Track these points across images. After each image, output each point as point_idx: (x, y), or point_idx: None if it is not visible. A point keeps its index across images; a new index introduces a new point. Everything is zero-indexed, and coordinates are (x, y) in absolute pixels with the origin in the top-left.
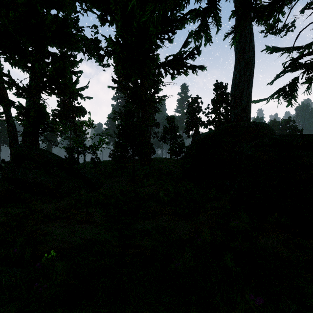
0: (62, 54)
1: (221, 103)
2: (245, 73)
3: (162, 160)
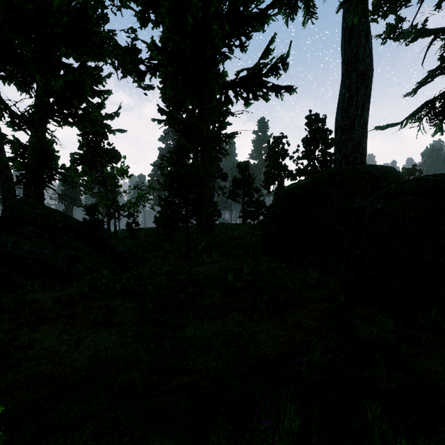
0: (79, 64)
1: (317, 144)
2: (358, 91)
3: (231, 226)
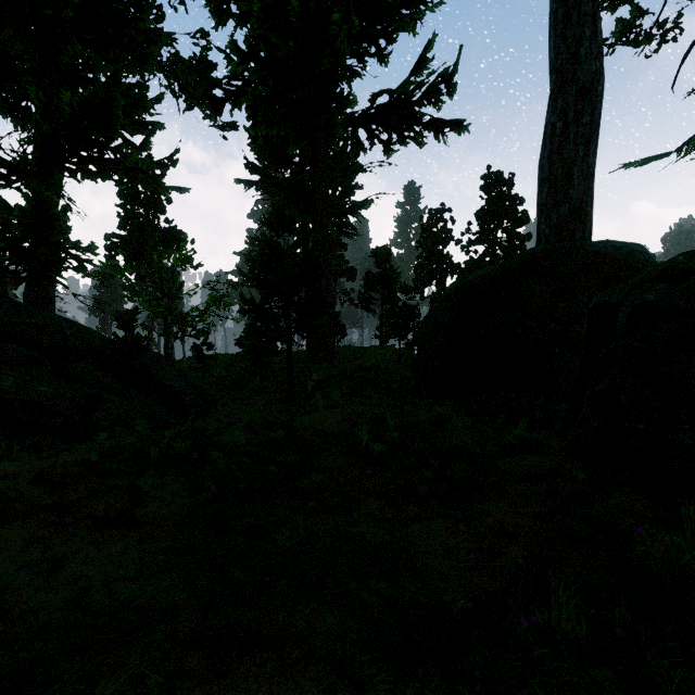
0: (109, 77)
1: (500, 220)
2: (578, 118)
3: (362, 350)
